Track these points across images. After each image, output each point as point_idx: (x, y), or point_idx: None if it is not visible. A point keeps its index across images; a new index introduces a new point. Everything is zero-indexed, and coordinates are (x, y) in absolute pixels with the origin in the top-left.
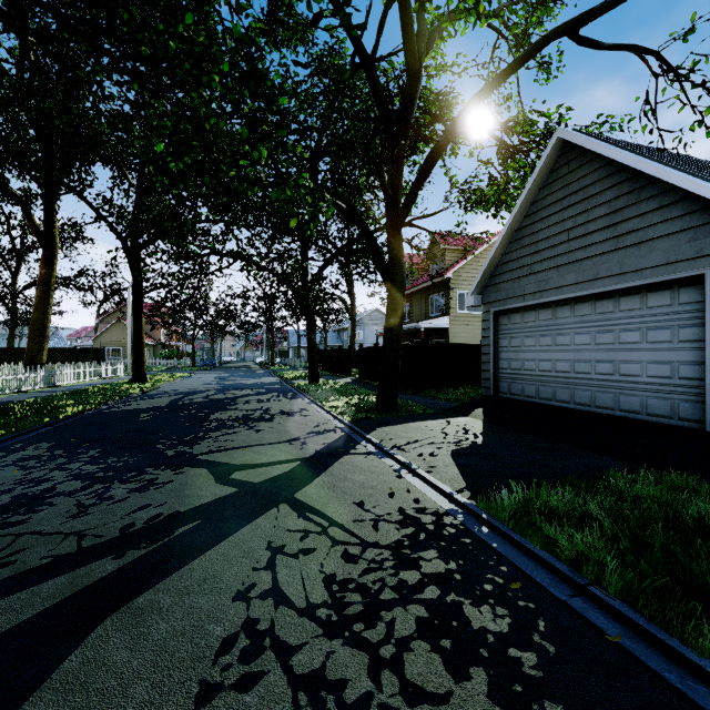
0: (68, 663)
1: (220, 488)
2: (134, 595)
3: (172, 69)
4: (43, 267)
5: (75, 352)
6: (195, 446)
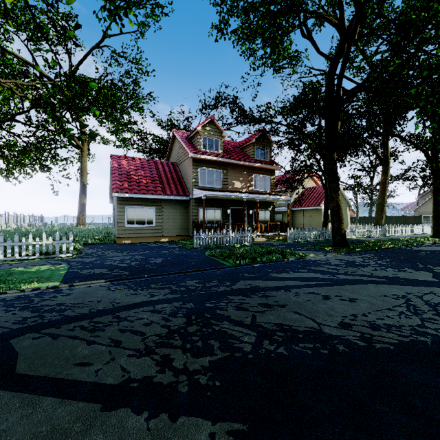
0: (361, 285)
1: (430, 278)
2: (379, 284)
3: (435, 68)
4: (382, 176)
5: (402, 218)
6: (437, 267)
